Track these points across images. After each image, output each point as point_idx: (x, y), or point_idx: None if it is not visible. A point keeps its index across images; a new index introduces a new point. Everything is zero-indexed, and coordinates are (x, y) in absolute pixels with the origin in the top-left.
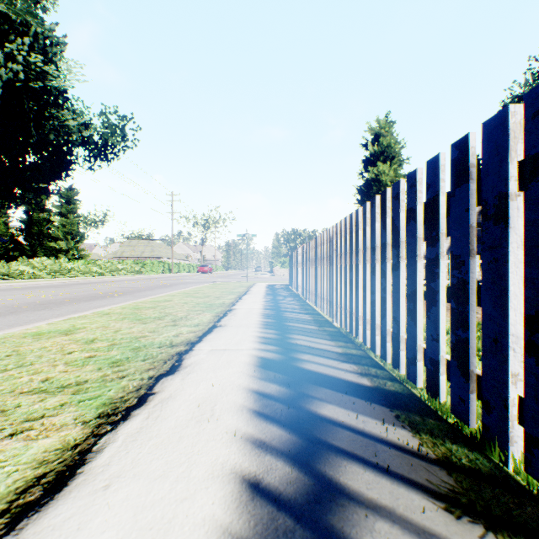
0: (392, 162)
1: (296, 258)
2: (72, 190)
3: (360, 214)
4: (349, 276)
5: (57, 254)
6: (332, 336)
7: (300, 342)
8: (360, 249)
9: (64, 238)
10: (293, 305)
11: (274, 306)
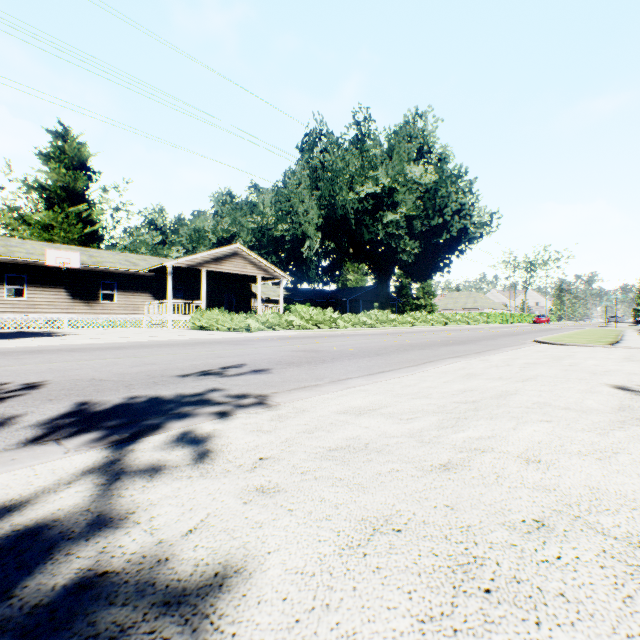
0: None
1: None
2: None
3: None
4: None
5: (419, 309)
6: None
7: None
8: None
9: (422, 297)
10: None
11: None
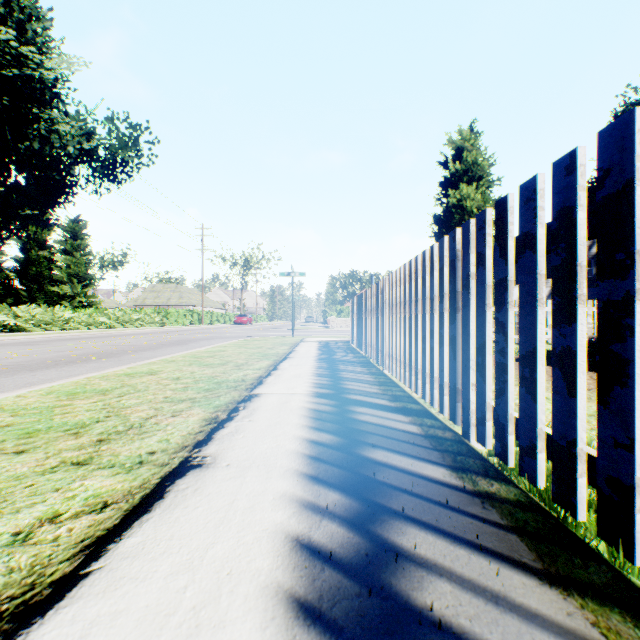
0: (479, 184)
1: (364, 302)
2: (79, 222)
3: (639, 129)
4: (557, 340)
5: (60, 301)
6: (537, 545)
7: (447, 605)
8: (639, 251)
9: (69, 281)
10: (366, 384)
11: (333, 388)
